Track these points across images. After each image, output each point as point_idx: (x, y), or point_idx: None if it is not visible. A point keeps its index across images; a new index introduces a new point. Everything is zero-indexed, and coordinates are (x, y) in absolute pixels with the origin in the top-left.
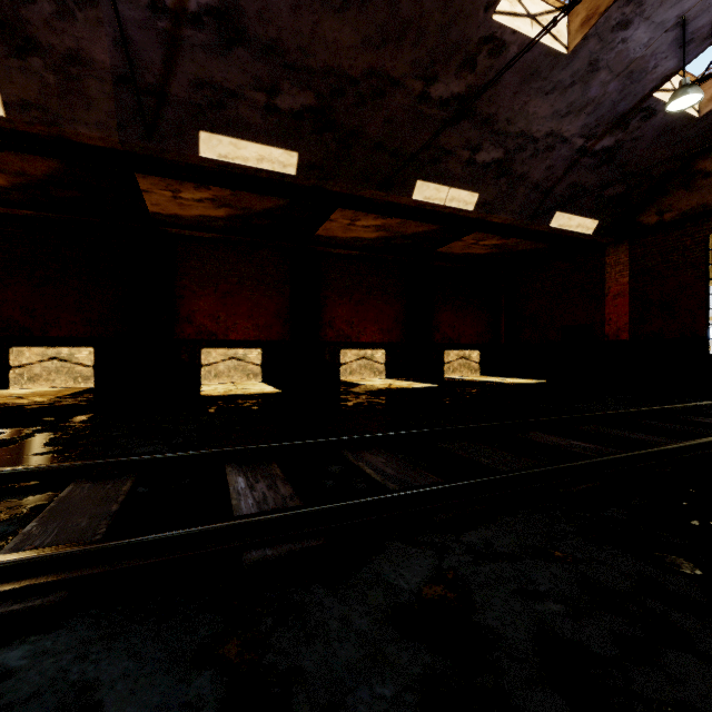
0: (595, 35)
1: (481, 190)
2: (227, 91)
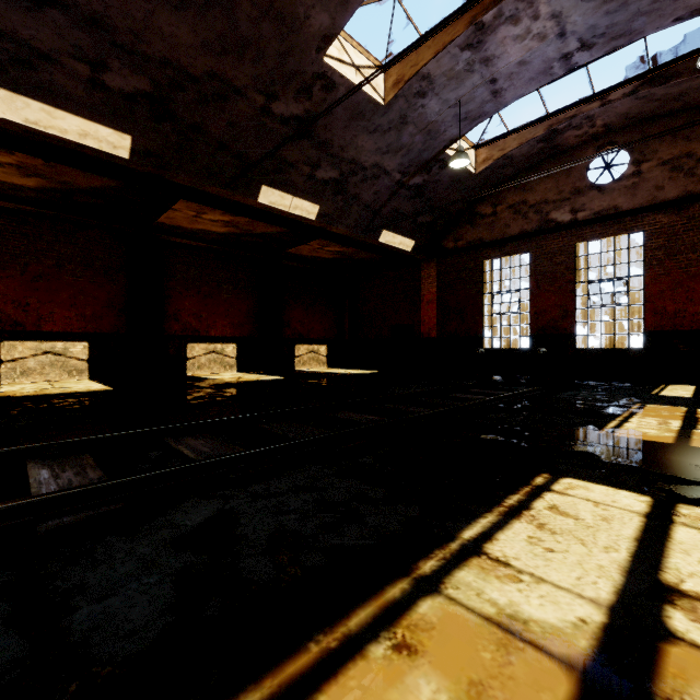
0: (403, 96)
1: (321, 203)
2: (37, 51)
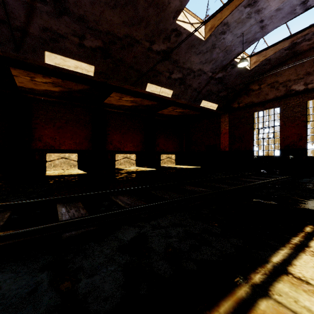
0: (214, 35)
1: (173, 89)
2: (59, 35)
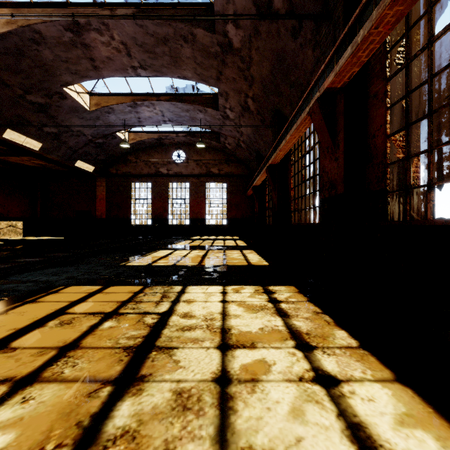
0: (100, 111)
1: (44, 143)
2: None
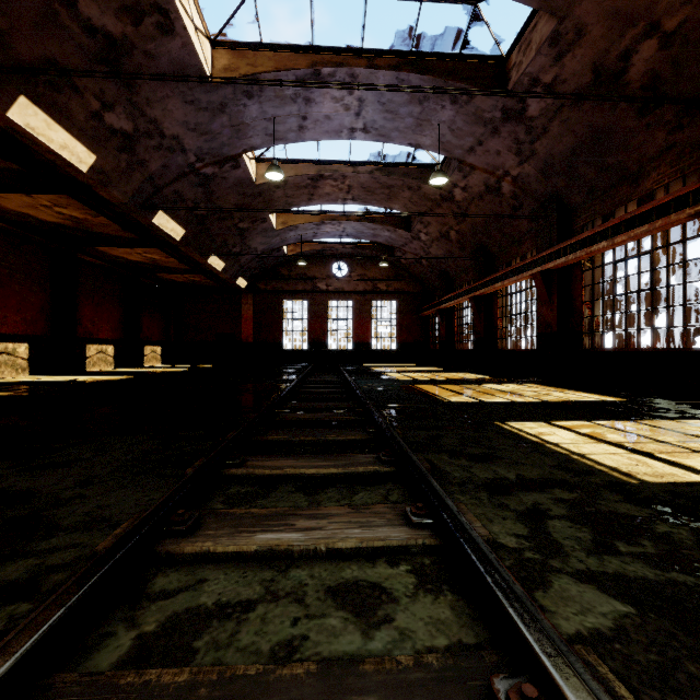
0: (285, 229)
1: (227, 263)
2: (183, 198)
